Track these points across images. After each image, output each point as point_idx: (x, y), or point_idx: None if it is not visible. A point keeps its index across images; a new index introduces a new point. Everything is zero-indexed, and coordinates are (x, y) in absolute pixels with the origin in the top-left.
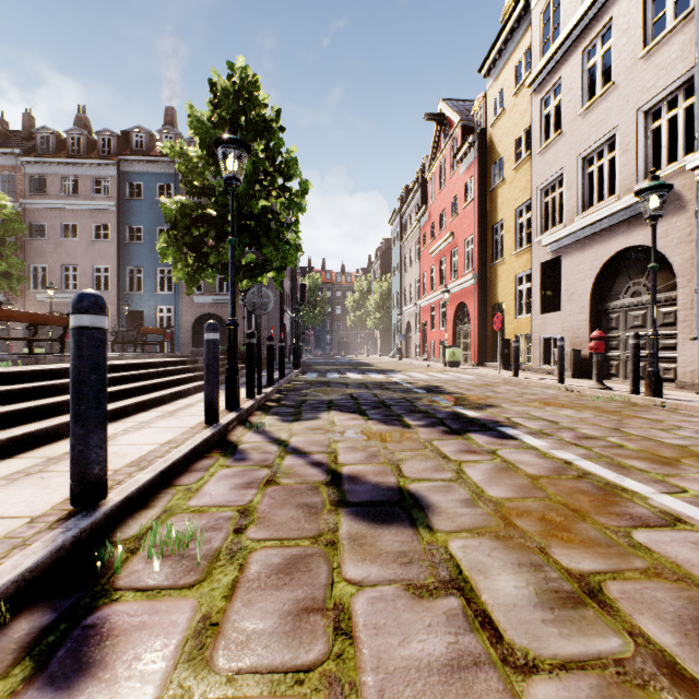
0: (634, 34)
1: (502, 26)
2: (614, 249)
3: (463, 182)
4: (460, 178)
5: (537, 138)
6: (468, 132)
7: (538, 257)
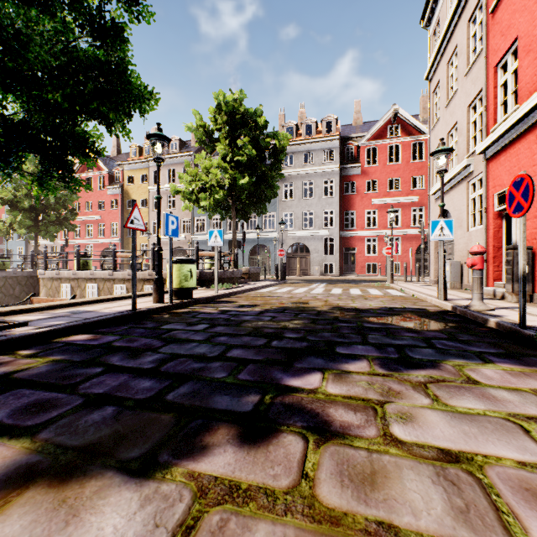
0: (180, 202)
1: (137, 159)
2: (176, 246)
3: (110, 198)
4: (108, 195)
5: (152, 206)
6: (111, 177)
7: (153, 241)
